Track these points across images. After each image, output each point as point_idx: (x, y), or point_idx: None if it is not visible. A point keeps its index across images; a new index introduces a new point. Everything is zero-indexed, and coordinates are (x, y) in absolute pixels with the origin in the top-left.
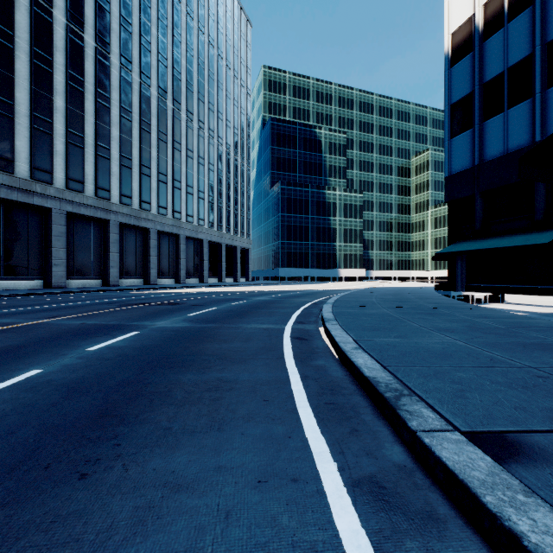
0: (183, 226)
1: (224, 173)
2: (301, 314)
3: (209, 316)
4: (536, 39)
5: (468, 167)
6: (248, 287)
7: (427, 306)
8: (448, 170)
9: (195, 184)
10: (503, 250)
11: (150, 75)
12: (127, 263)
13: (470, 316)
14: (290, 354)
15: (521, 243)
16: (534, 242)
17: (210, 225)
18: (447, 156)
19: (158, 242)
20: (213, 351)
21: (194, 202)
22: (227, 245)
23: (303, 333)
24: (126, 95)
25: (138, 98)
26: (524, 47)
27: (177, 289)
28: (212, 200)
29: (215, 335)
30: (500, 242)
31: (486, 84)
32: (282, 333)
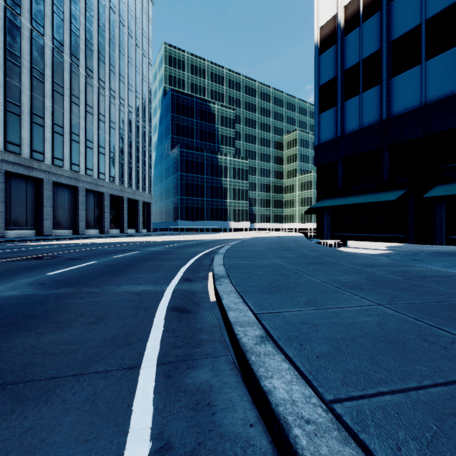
0: (82, 179)
1: (126, 132)
2: (190, 267)
3: (75, 275)
4: (383, 37)
5: (333, 138)
6: (147, 237)
7: (311, 254)
8: (317, 140)
9: (95, 139)
10: (361, 205)
11: (44, 24)
12: (15, 214)
13: (357, 265)
14: (154, 354)
15: (374, 200)
16: (384, 199)
17: (111, 179)
18: (316, 128)
19: (53, 193)
20: (10, 358)
21: (95, 156)
22: (129, 199)
23: (187, 298)
24: (13, 38)
25: (29, 44)
26: (375, 44)
27: (71, 239)
28: (113, 156)
29: (52, 312)
30: (358, 199)
31: (347, 71)
32: (158, 301)
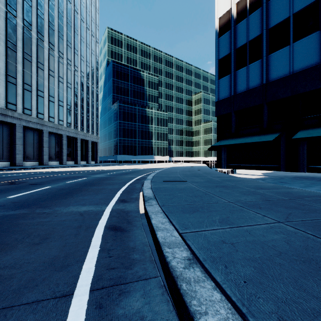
0: (46, 124)
1: (79, 90)
2: (125, 190)
3: (32, 197)
4: (263, 26)
5: (228, 96)
6: (94, 167)
7: (215, 179)
8: (217, 98)
9: (56, 95)
10: (248, 144)
11: (16, 8)
12: None
13: (251, 188)
14: (88, 278)
15: (258, 140)
16: (264, 140)
17: (68, 124)
18: (216, 89)
19: (24, 134)
20: None
21: (55, 108)
22: (82, 139)
23: (122, 217)
24: None
25: (4, 23)
26: (257, 30)
27: (36, 169)
28: (69, 107)
29: (2, 233)
30: (246, 140)
31: (238, 49)
32: (98, 220)
